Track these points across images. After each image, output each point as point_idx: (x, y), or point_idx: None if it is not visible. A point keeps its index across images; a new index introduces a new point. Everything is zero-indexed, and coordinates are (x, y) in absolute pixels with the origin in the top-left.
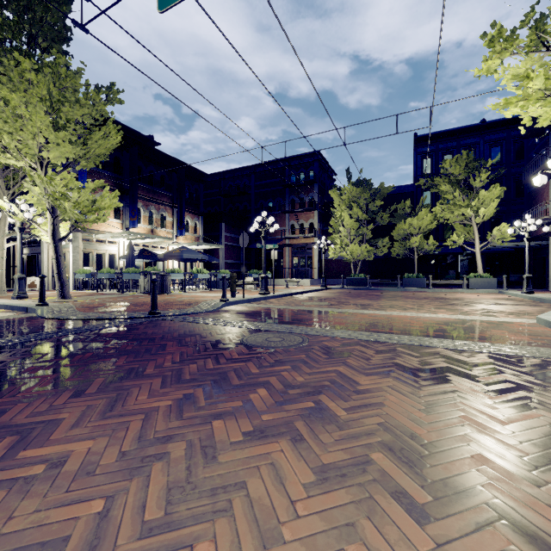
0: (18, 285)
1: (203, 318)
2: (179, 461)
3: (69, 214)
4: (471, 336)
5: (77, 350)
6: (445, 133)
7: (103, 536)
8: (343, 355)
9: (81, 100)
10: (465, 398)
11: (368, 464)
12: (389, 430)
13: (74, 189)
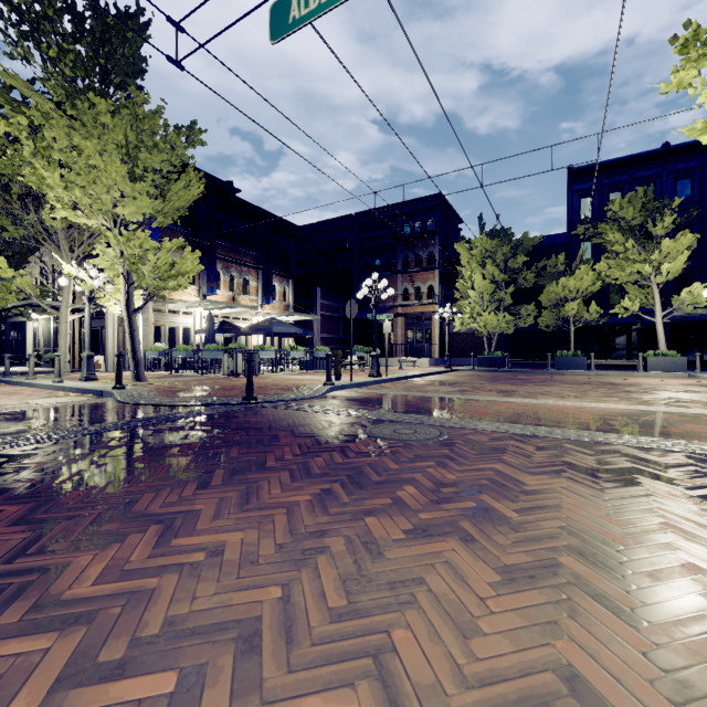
0: (87, 365)
1: (309, 406)
2: (343, 555)
3: (147, 281)
4: (659, 431)
5: (179, 440)
6: (612, 163)
7: (293, 619)
8: (495, 451)
9: (159, 144)
10: (663, 503)
11: (558, 567)
12: (574, 534)
13: (149, 251)
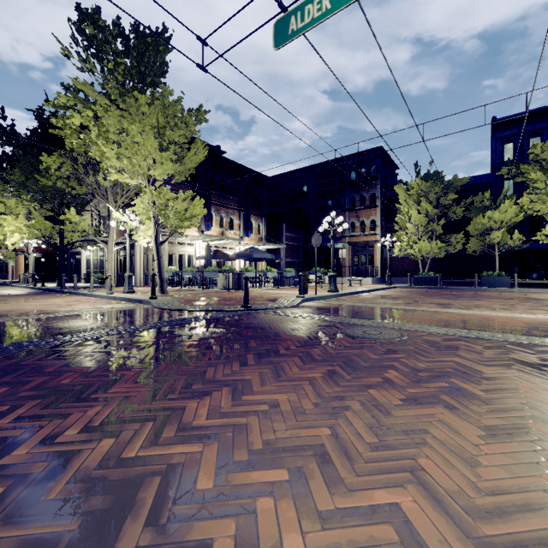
0: (128, 282)
1: (291, 313)
2: (362, 412)
3: (171, 222)
4: None
5: (211, 334)
6: (532, 113)
7: (345, 447)
8: (450, 348)
9: (178, 123)
10: None
11: (528, 429)
12: (534, 408)
13: (169, 200)
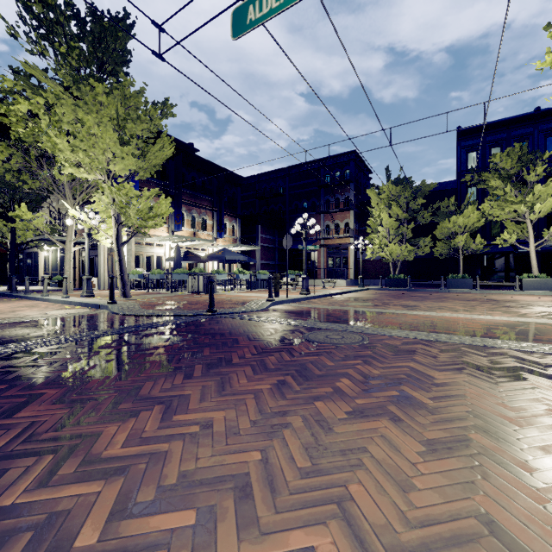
0: (86, 285)
1: (258, 317)
2: (302, 429)
3: (133, 221)
4: (537, 338)
5: (163, 342)
6: (493, 124)
7: (273, 475)
8: (408, 352)
9: (141, 116)
10: (546, 394)
11: (469, 442)
12: (478, 417)
13: (133, 198)
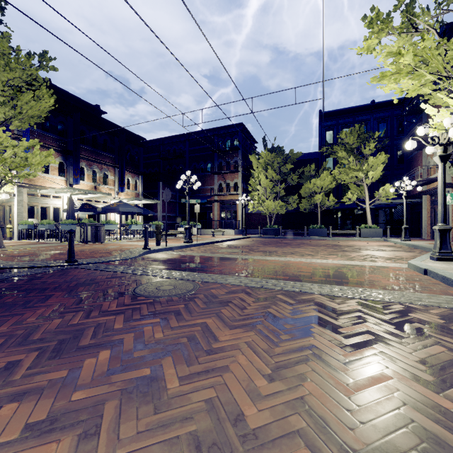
0: None
1: (116, 266)
2: None
3: None
4: (349, 281)
5: None
6: (343, 110)
7: None
8: (222, 304)
9: (10, 63)
10: (319, 355)
11: None
12: (215, 409)
13: (8, 147)
